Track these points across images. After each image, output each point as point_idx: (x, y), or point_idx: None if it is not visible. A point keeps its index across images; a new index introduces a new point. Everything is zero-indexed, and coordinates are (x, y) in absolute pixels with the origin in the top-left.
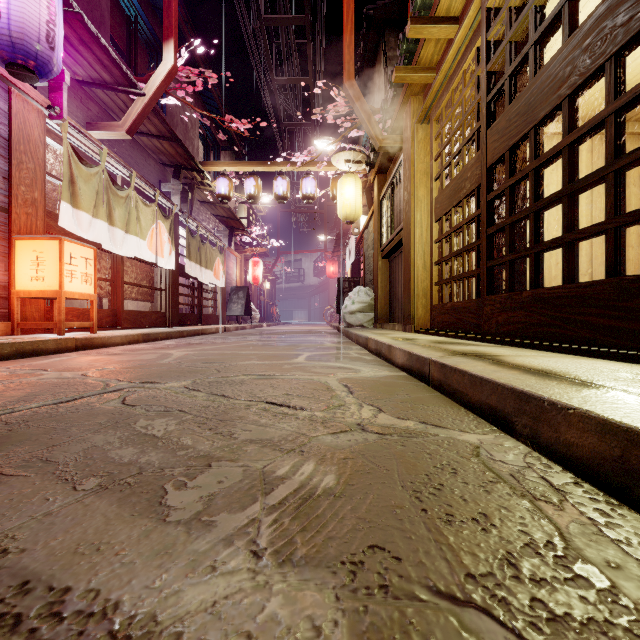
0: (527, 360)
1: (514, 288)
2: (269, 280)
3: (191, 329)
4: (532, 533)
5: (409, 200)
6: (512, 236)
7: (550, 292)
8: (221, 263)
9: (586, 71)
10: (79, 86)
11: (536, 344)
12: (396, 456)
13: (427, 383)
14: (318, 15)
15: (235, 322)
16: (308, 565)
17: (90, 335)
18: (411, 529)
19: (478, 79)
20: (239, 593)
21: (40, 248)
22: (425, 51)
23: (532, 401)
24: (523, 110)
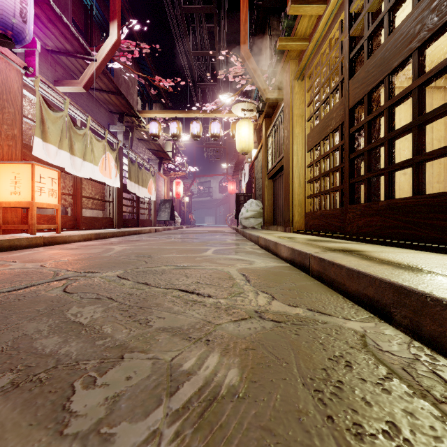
0: (390, 255)
1: (371, 199)
2: (187, 195)
3: (131, 230)
4: None
5: (288, 136)
6: (370, 159)
7: (402, 202)
8: (153, 183)
9: (434, 26)
10: (49, 54)
11: (391, 242)
12: (292, 346)
13: (307, 273)
14: (222, 5)
15: (163, 225)
16: None
17: (54, 234)
18: None
19: (341, 43)
20: None
21: (17, 170)
22: (301, 25)
23: (413, 296)
24: (379, 62)
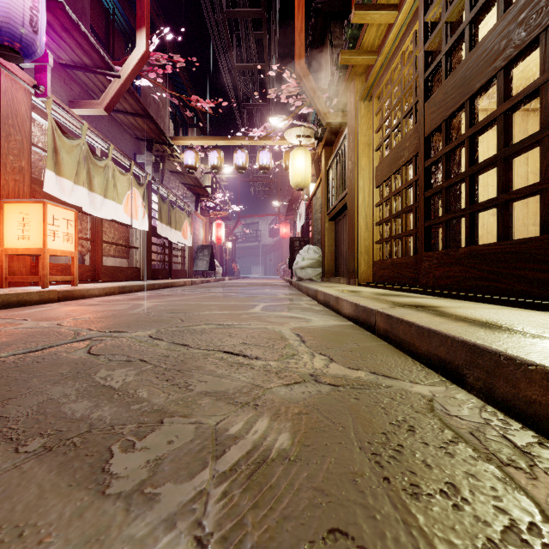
0: (468, 312)
1: (450, 245)
2: (230, 240)
3: (162, 282)
4: (510, 511)
5: (353, 168)
6: (448, 198)
7: (486, 248)
8: (189, 225)
9: (521, 43)
10: (63, 69)
11: (472, 296)
12: (351, 411)
13: (373, 332)
14: (273, 9)
15: (201, 276)
16: None
17: (70, 288)
18: (375, 505)
19: (416, 58)
20: None
21: (26, 210)
22: (368, 36)
23: (486, 355)
24: (459, 83)
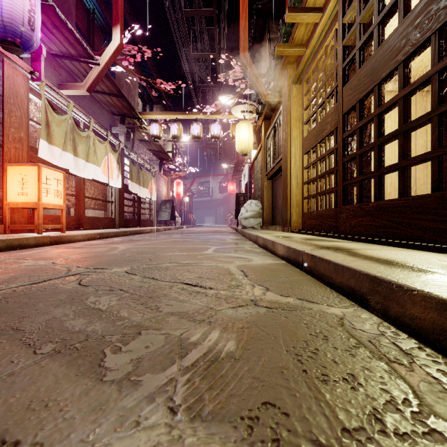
0: (375, 252)
1: (363, 200)
2: (188, 195)
3: (132, 230)
4: (391, 391)
5: (286, 138)
6: (361, 163)
7: (390, 203)
8: (154, 183)
9: (417, 42)
10: (53, 58)
11: (379, 240)
12: (281, 326)
13: (301, 269)
14: (222, 9)
15: (164, 225)
16: (214, 420)
17: (60, 234)
18: (295, 387)
19: (336, 51)
20: (157, 446)
21: (24, 172)
22: (298, 32)
23: (383, 284)
24: (369, 72)
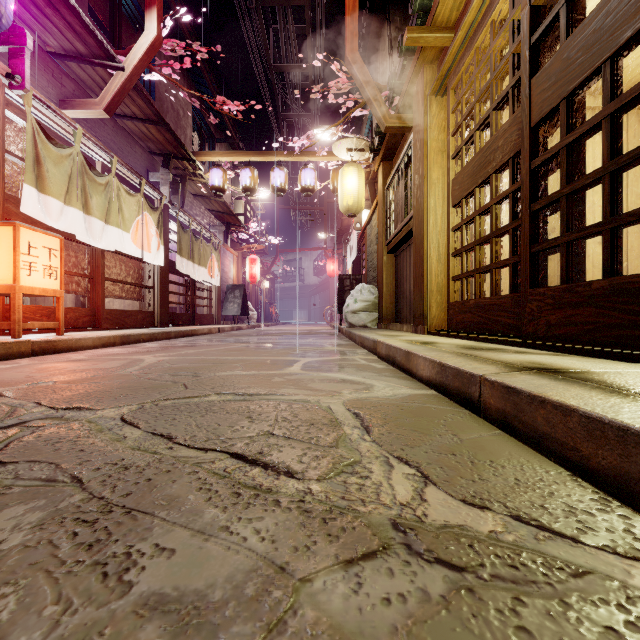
0: None
1: (573, 278)
2: (268, 279)
3: (180, 330)
4: None
5: (421, 184)
6: (571, 210)
7: None
8: (216, 260)
9: None
10: (50, 58)
11: (620, 353)
12: None
13: (475, 411)
14: None
15: (231, 322)
16: None
17: (52, 337)
18: None
19: (513, 25)
20: None
21: None
22: (443, 5)
23: None
24: (592, 38)
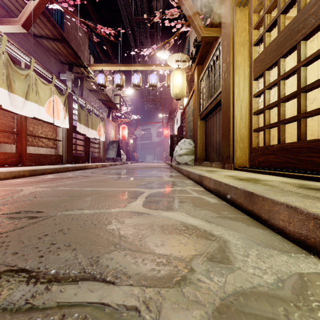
0: None
1: None
2: (132, 138)
3: (76, 166)
4: None
5: (228, 68)
6: None
7: None
8: (102, 127)
9: None
10: None
11: None
12: None
13: None
14: None
15: (112, 161)
16: None
17: None
18: None
19: None
20: None
21: None
22: None
23: None
24: None
